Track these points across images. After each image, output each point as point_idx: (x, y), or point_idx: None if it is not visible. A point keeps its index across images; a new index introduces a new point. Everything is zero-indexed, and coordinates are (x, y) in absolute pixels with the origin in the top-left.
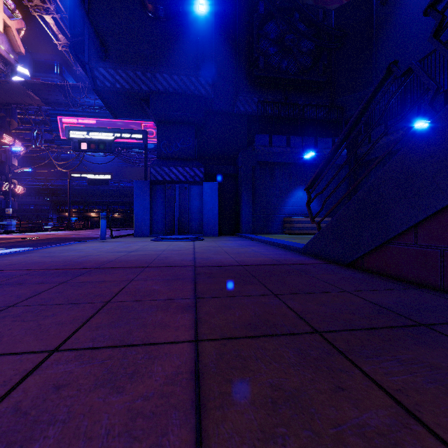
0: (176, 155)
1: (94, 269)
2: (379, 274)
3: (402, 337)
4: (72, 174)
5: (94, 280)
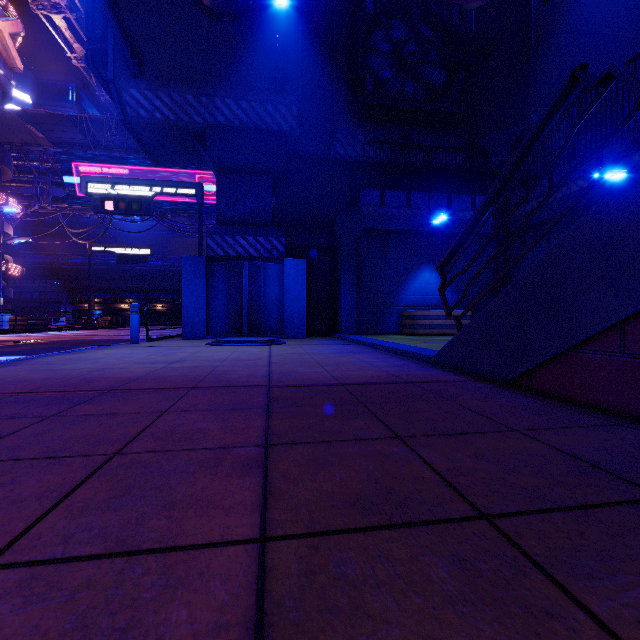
0: (245, 218)
1: (109, 392)
2: (559, 398)
3: (639, 525)
4: (93, 247)
5: (104, 411)
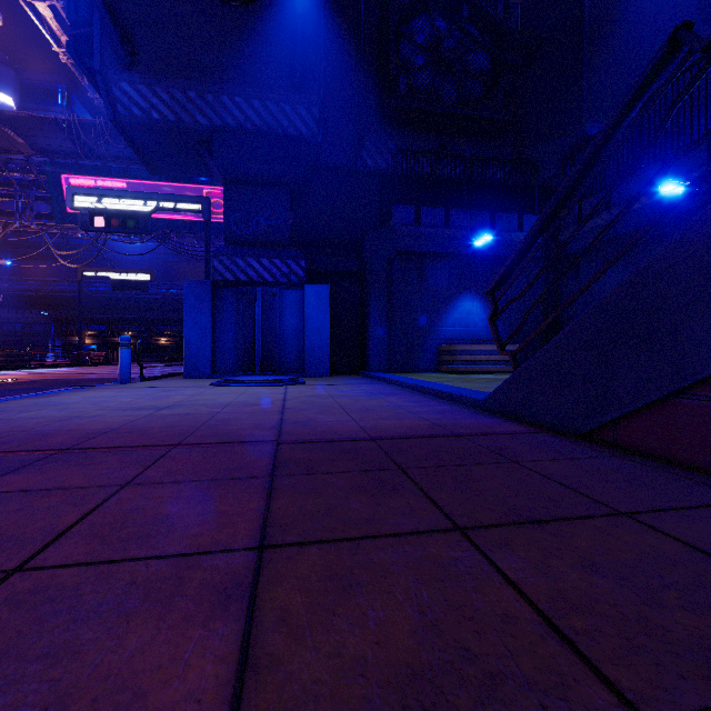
0: (258, 237)
1: (60, 453)
2: (657, 458)
3: None
4: (85, 272)
5: (37, 485)
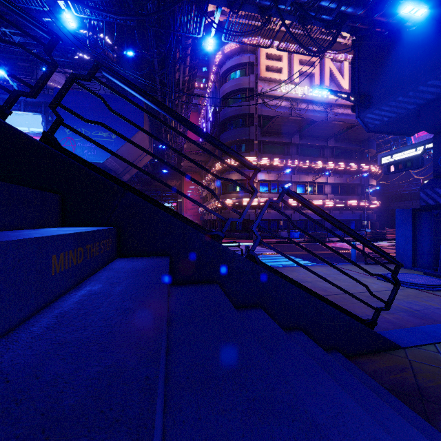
0: None
1: None
2: None
3: None
4: (425, 181)
5: None
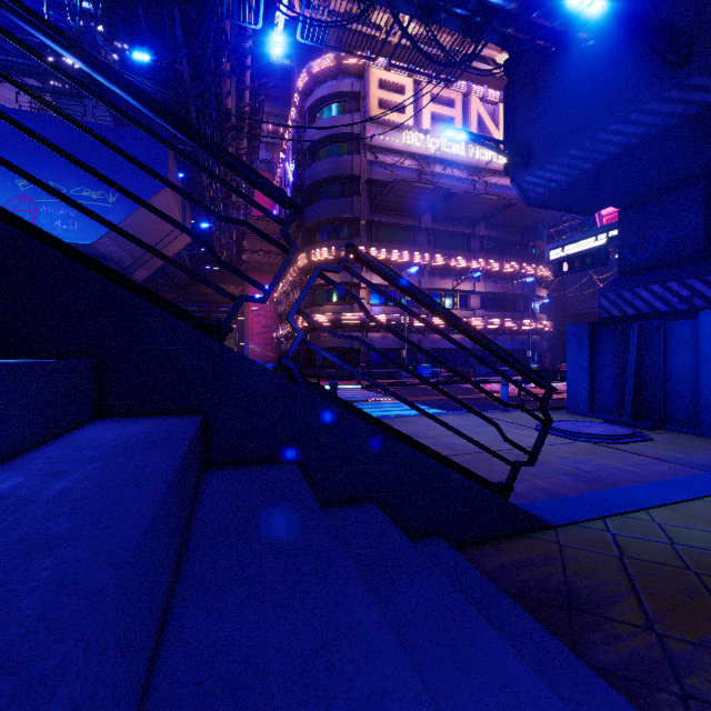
0: (657, 258)
1: None
2: None
3: None
4: None
5: None
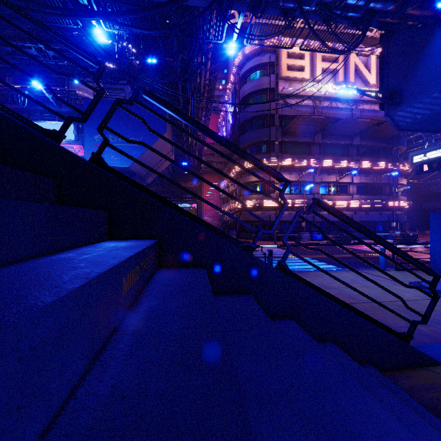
0: None
1: None
2: None
3: None
4: None
5: None
